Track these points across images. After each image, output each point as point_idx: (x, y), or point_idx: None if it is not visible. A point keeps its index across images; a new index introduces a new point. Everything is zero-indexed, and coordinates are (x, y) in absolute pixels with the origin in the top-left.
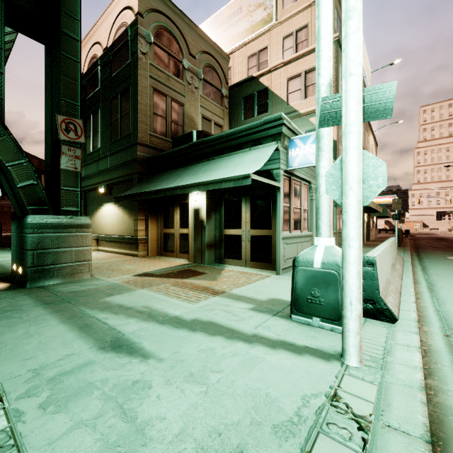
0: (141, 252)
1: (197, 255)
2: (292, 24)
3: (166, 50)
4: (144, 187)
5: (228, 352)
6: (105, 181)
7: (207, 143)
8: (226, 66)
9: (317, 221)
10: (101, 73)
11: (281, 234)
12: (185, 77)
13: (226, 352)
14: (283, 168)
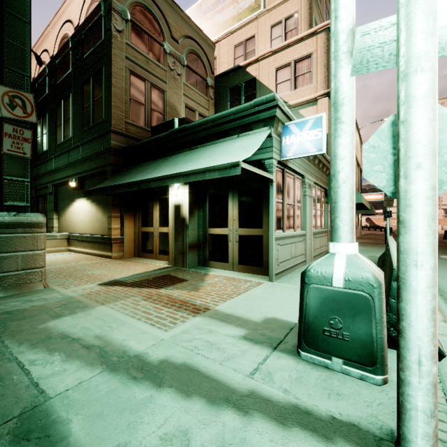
0: (115, 253)
1: (178, 258)
2: (281, 12)
3: (145, 30)
4: (118, 180)
5: (211, 439)
6: (77, 174)
7: (189, 129)
8: (211, 55)
9: (334, 221)
10: (72, 54)
11: (274, 234)
12: (167, 62)
13: (206, 439)
14: (276, 157)
